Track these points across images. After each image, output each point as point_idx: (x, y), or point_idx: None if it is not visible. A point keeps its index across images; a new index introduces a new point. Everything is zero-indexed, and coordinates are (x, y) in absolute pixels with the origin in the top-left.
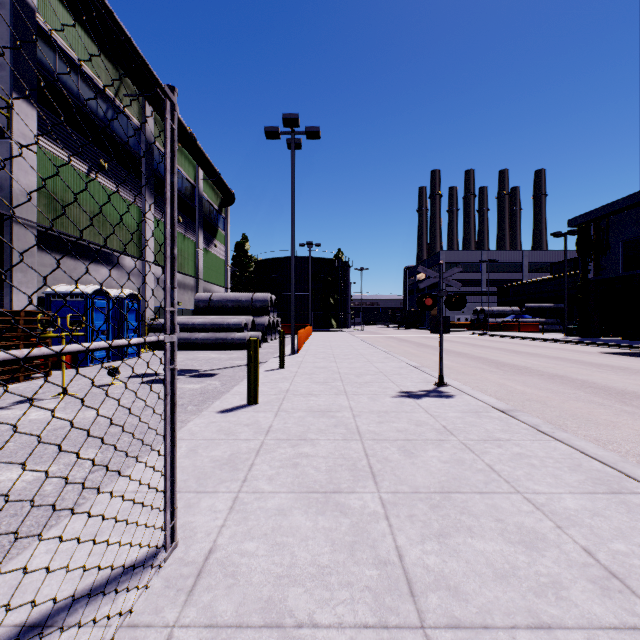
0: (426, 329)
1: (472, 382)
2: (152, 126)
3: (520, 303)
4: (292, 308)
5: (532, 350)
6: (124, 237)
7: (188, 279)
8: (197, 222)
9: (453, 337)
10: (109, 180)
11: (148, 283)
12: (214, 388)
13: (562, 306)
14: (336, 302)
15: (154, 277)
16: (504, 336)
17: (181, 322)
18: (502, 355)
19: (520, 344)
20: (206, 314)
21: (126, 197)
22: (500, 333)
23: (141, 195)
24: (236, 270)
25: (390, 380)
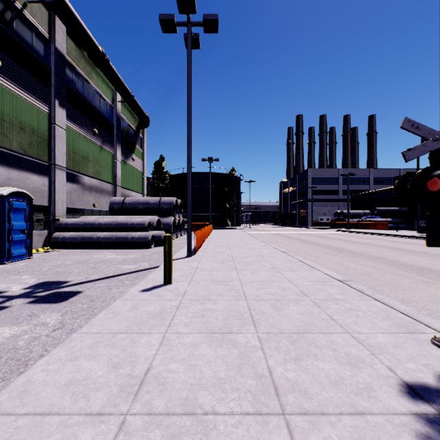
0: (298, 227)
1: (436, 309)
2: (63, 41)
3: (369, 207)
4: (189, 207)
5: (413, 248)
6: (28, 139)
7: (105, 185)
8: (115, 137)
9: (325, 234)
10: (6, 80)
11: (58, 185)
12: (26, 343)
13: (405, 209)
14: (231, 206)
15: (67, 181)
16: (366, 233)
17: (88, 222)
18: (396, 254)
19: (391, 241)
20: (119, 215)
21: (30, 101)
22: (361, 230)
23: (50, 103)
24: (155, 182)
25: (336, 322)
